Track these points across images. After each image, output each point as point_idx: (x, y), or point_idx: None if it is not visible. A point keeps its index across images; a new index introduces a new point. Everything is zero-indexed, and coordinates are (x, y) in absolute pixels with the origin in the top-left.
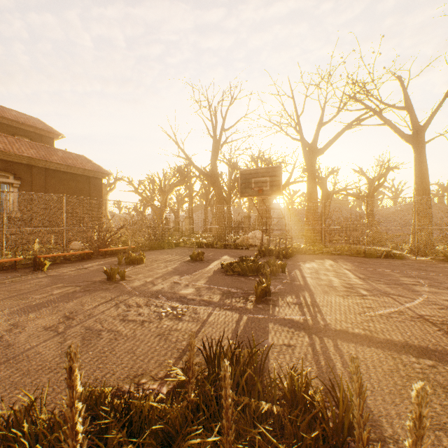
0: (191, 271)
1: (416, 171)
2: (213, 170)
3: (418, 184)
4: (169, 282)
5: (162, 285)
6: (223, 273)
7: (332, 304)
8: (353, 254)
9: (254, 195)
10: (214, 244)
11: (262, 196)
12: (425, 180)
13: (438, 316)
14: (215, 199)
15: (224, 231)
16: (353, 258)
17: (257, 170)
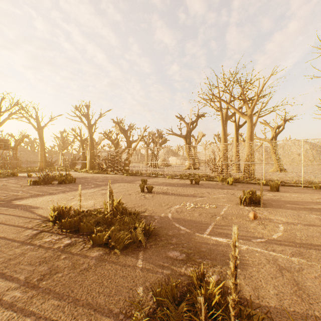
0: None
1: (41, 142)
2: None
3: (42, 147)
4: None
5: None
6: None
7: None
8: (23, 172)
9: None
10: None
11: (0, 149)
12: (44, 146)
13: None
14: None
15: None
16: (25, 172)
17: None
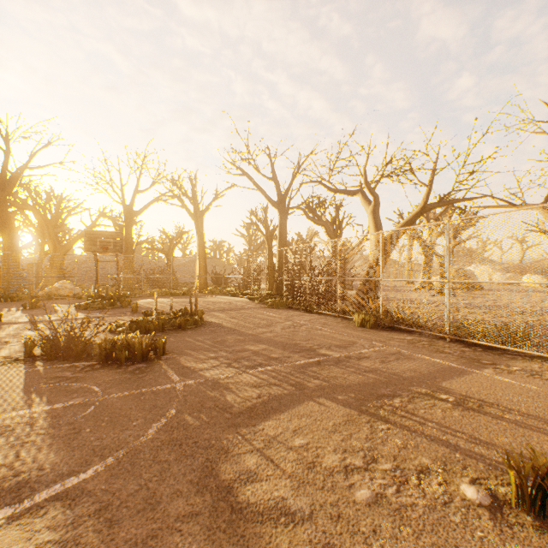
0: (53, 312)
1: (199, 240)
2: (2, 207)
3: (200, 249)
4: (52, 317)
5: (53, 318)
6: (85, 310)
7: (168, 309)
8: (164, 295)
9: (100, 251)
10: (14, 297)
11: (107, 252)
12: (204, 247)
13: (204, 307)
14: (6, 243)
15: (20, 282)
16: (165, 297)
17: (103, 232)
